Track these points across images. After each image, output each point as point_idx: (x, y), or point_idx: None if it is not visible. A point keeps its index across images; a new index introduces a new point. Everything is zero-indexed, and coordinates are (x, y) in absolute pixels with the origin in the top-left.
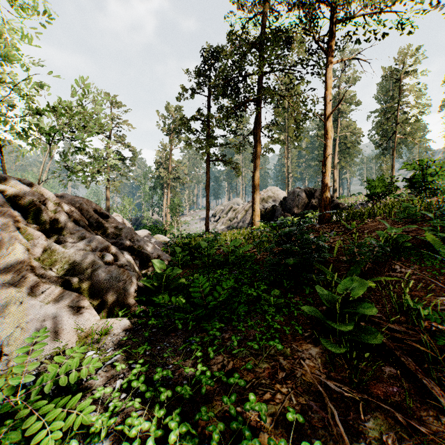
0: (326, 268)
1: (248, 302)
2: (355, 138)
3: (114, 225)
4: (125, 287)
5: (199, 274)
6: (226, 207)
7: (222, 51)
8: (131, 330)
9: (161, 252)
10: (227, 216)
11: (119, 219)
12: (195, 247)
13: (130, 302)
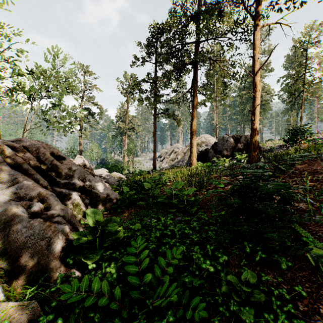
0: (296, 226)
1: (201, 276)
2: (269, 97)
3: (67, 167)
4: (49, 246)
5: (140, 224)
6: (169, 150)
7: (166, 22)
8: (38, 322)
9: (111, 190)
10: (169, 157)
11: (80, 160)
12: (141, 186)
13: (54, 265)
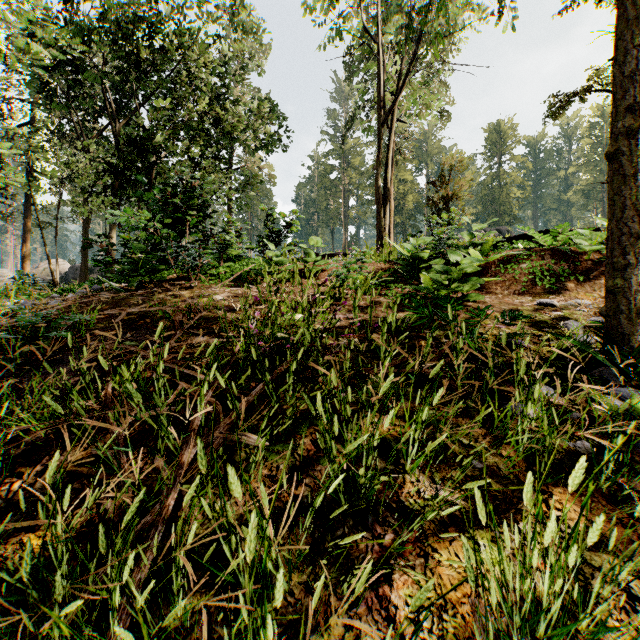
0: None
1: None
2: None
3: None
4: None
5: None
6: None
7: None
8: None
9: None
10: None
11: None
12: None
13: None
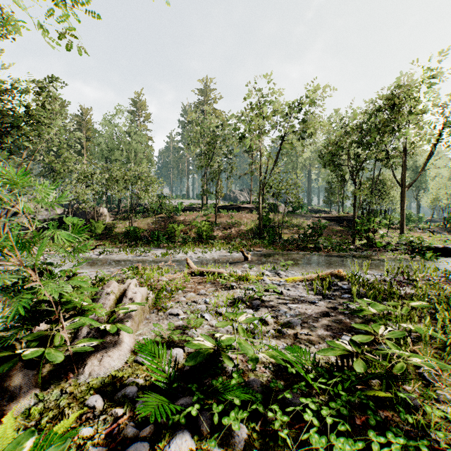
0: None
1: None
2: None
3: None
4: None
5: None
6: None
7: None
8: None
9: None
10: None
11: None
12: None
13: None
